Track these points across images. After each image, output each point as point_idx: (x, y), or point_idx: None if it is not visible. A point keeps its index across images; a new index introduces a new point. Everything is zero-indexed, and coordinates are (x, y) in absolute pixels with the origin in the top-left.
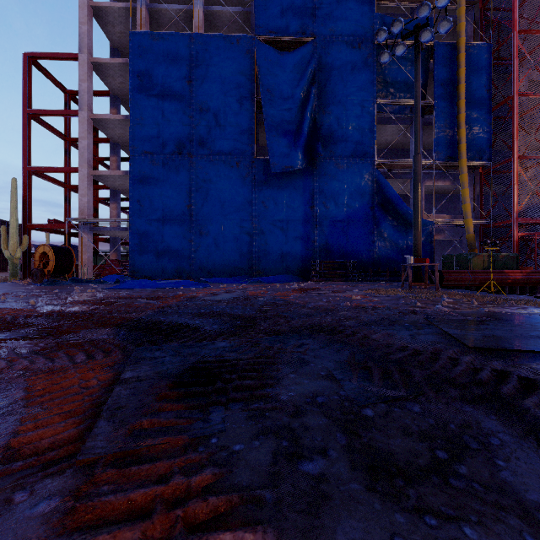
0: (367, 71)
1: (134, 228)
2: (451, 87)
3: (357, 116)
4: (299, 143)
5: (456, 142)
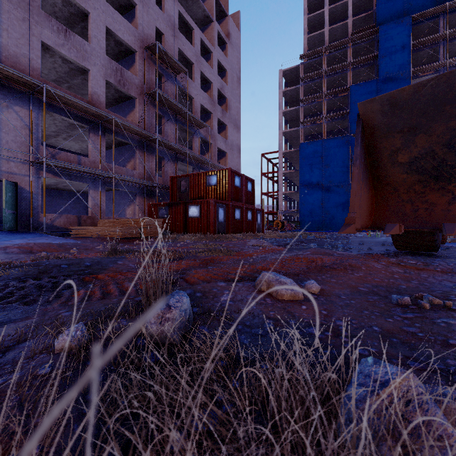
0: None
1: (301, 213)
2: None
3: None
4: None
5: None
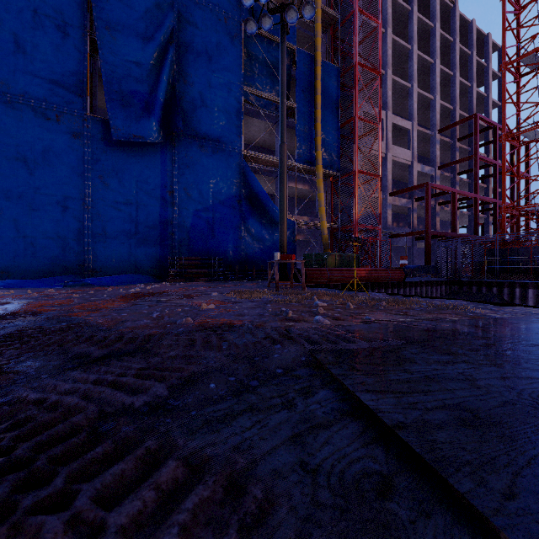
0: (234, 51)
1: None
2: (310, 96)
3: (223, 97)
4: (152, 110)
5: (313, 148)
